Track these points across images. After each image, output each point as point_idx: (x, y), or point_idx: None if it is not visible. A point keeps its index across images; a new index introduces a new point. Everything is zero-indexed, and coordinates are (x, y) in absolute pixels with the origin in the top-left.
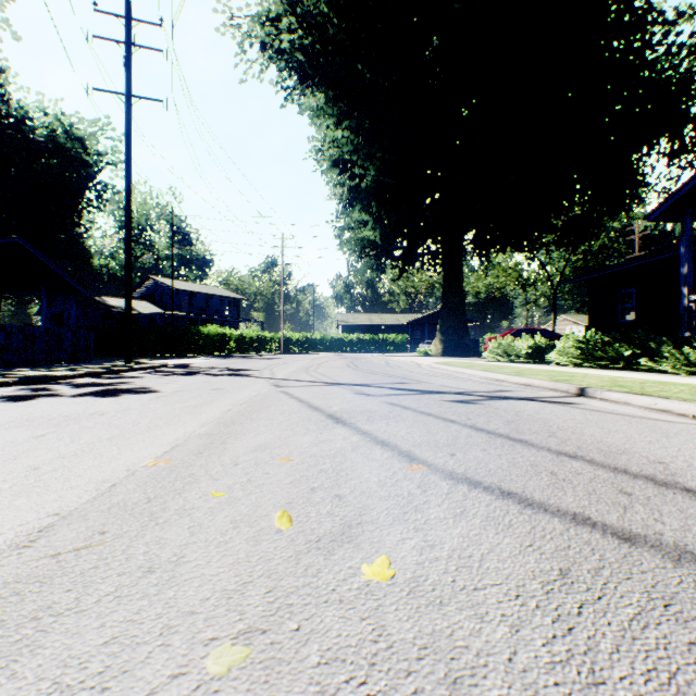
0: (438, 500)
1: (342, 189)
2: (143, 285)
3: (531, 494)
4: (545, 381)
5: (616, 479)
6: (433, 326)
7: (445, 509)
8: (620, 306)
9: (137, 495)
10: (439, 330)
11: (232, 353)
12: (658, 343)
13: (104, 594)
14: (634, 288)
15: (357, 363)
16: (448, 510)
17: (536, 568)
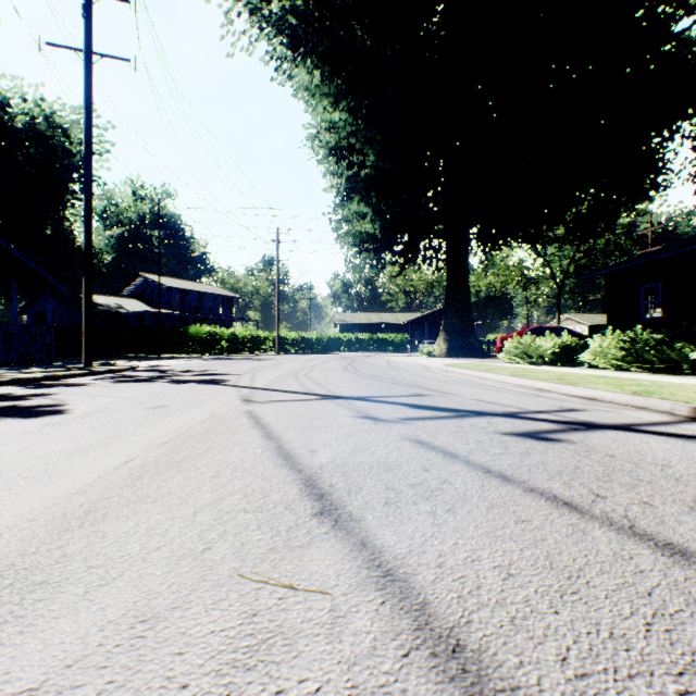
0: None
1: (339, 181)
2: (132, 282)
3: None
4: (622, 394)
5: None
6: (433, 326)
7: None
8: (644, 302)
9: None
10: (443, 328)
11: (223, 354)
12: None
13: None
14: (660, 282)
15: (356, 365)
16: None
17: None
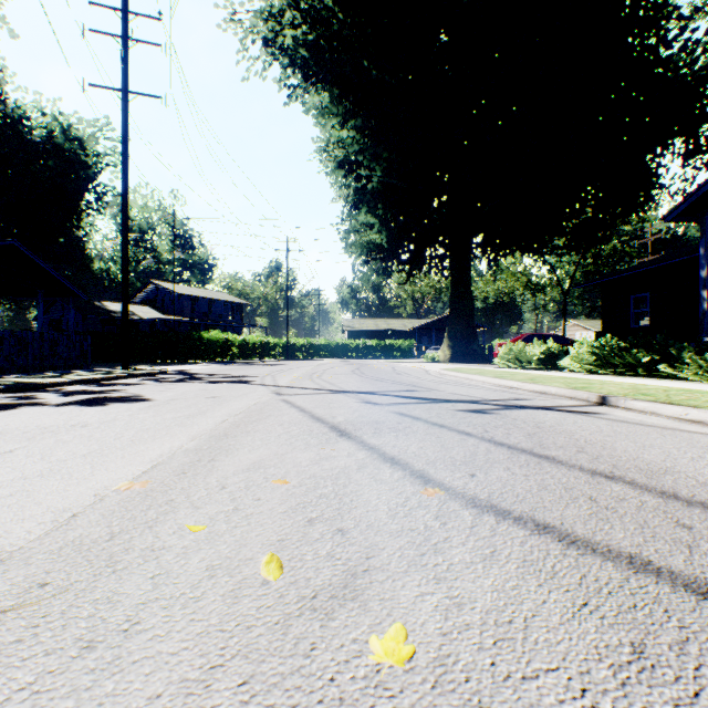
0: (462, 537)
1: (347, 191)
2: (143, 290)
3: (572, 527)
4: (562, 388)
5: (667, 506)
6: (440, 332)
7: (471, 549)
8: (634, 310)
9: (99, 529)
10: (447, 335)
11: (234, 360)
12: (678, 348)
13: (18, 688)
14: (648, 292)
15: (363, 370)
16: (475, 551)
17: (600, 641)
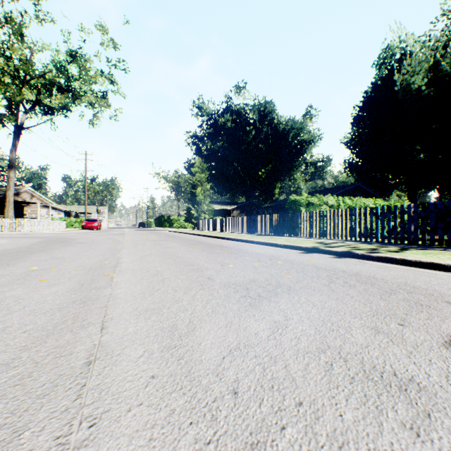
0: None
1: None
2: None
3: None
4: None
5: None
6: None
7: None
8: None
9: (103, 270)
10: None
11: None
12: None
13: (90, 264)
14: None
15: None
16: None
17: None
